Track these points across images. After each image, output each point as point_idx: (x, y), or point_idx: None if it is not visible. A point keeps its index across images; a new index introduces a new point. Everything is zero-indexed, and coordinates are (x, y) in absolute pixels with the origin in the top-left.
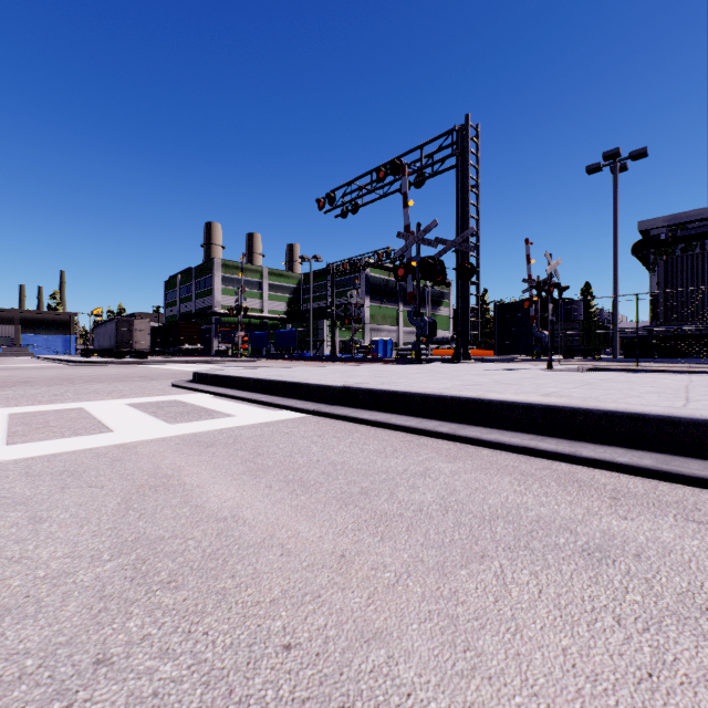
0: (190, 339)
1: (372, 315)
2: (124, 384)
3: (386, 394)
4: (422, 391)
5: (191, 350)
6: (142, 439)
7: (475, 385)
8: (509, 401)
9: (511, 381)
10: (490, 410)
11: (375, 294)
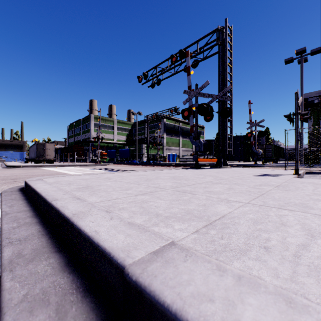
0: (78, 153)
1: (167, 142)
2: None
3: None
4: None
5: (79, 159)
6: None
7: None
8: None
9: None
10: None
11: (168, 132)
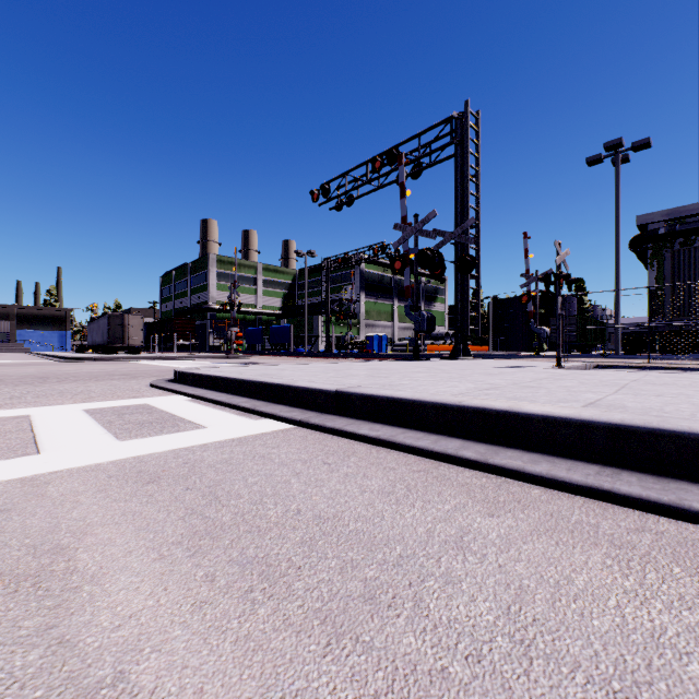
0: (185, 334)
1: (367, 311)
2: (99, 383)
3: (389, 401)
4: (435, 399)
5: (186, 345)
6: (67, 467)
7: (493, 389)
8: (556, 415)
9: (531, 382)
10: (529, 428)
11: (370, 290)
